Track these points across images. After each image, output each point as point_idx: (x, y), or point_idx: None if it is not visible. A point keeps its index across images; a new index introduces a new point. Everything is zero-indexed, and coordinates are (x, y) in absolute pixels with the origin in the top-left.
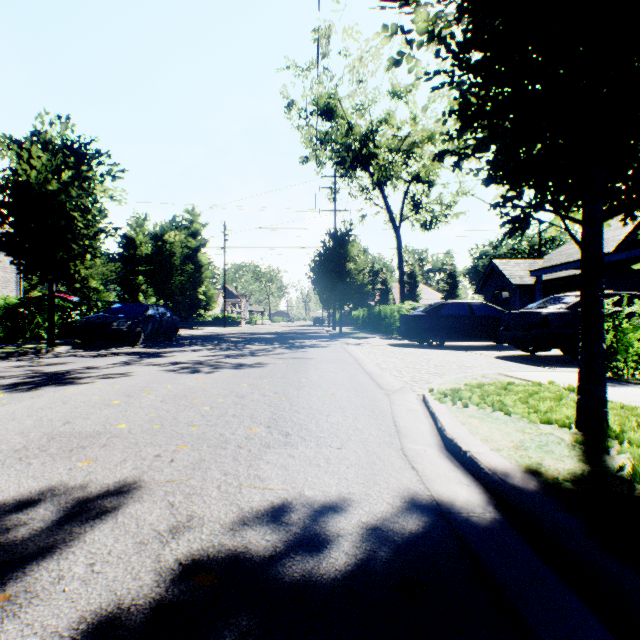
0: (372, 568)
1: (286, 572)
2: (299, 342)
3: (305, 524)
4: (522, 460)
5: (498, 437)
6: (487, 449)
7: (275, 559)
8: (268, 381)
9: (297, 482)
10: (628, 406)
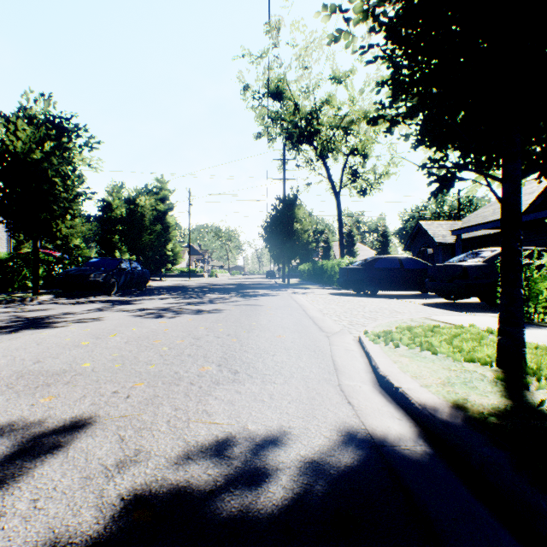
0: (308, 503)
1: (224, 507)
2: (252, 292)
3: (246, 458)
4: (449, 396)
5: (427, 374)
6: (417, 385)
7: (215, 494)
8: (223, 325)
9: (242, 417)
10: (542, 346)
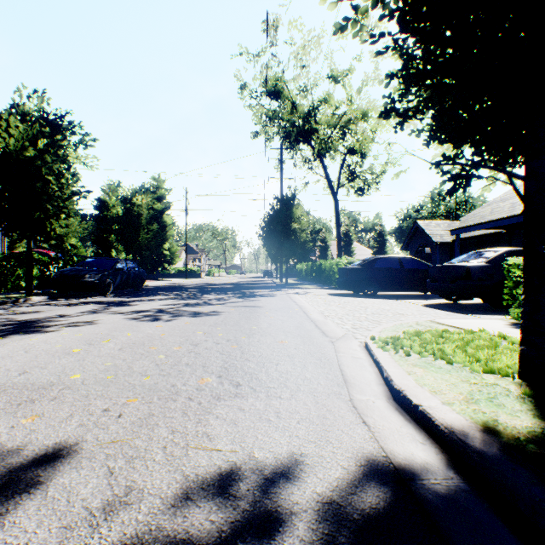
0: None
1: None
2: (250, 292)
3: (254, 497)
4: (477, 416)
5: (446, 389)
6: (438, 403)
7: None
8: (221, 329)
9: (247, 441)
10: None
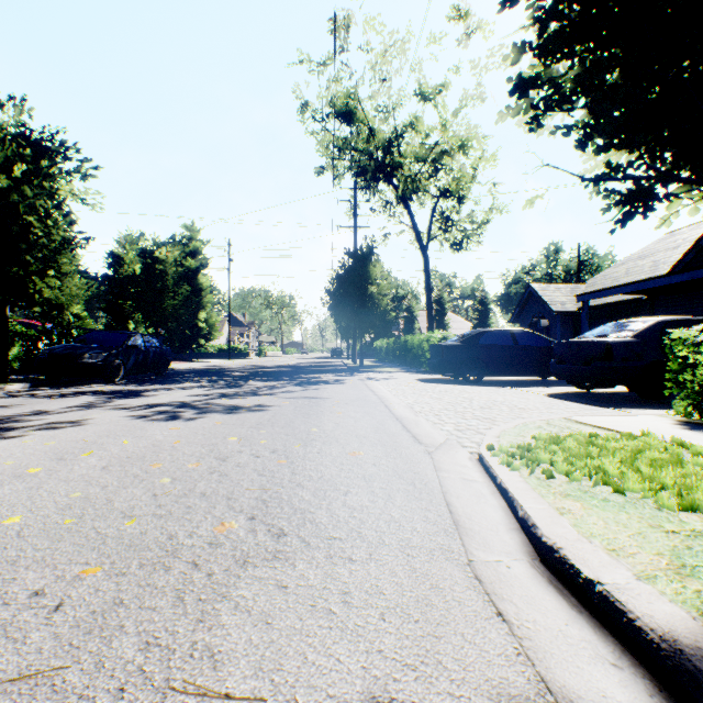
0: None
1: None
2: (313, 377)
3: None
4: None
5: (631, 544)
6: (630, 577)
7: None
8: (266, 432)
9: (284, 669)
10: None
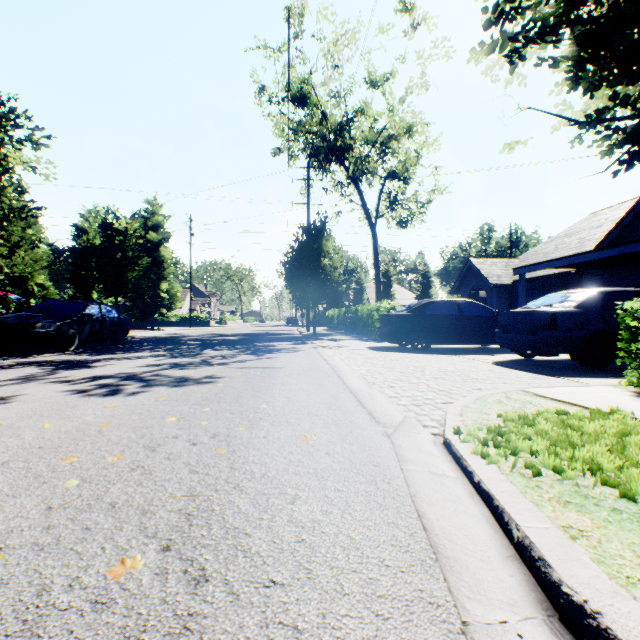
0: None
1: None
2: (268, 345)
3: None
4: None
5: None
6: None
7: None
8: (211, 409)
9: None
10: None
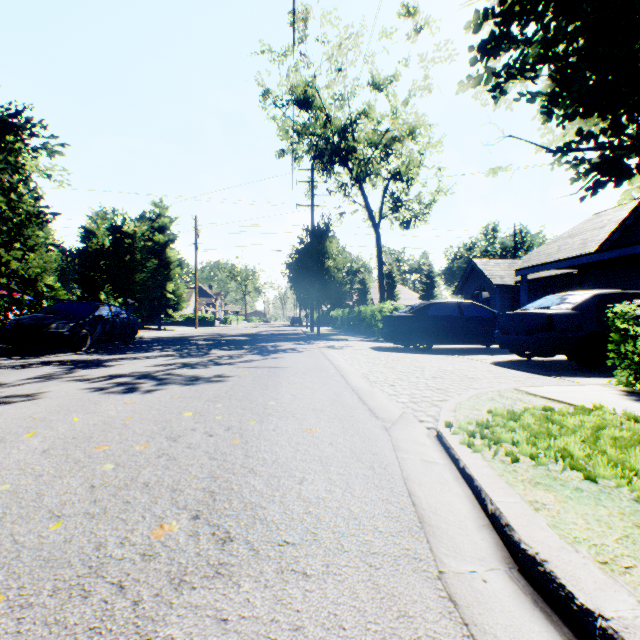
0: None
1: None
2: (273, 345)
3: None
4: None
5: (623, 553)
6: (635, 607)
7: None
8: (223, 406)
9: None
10: None
